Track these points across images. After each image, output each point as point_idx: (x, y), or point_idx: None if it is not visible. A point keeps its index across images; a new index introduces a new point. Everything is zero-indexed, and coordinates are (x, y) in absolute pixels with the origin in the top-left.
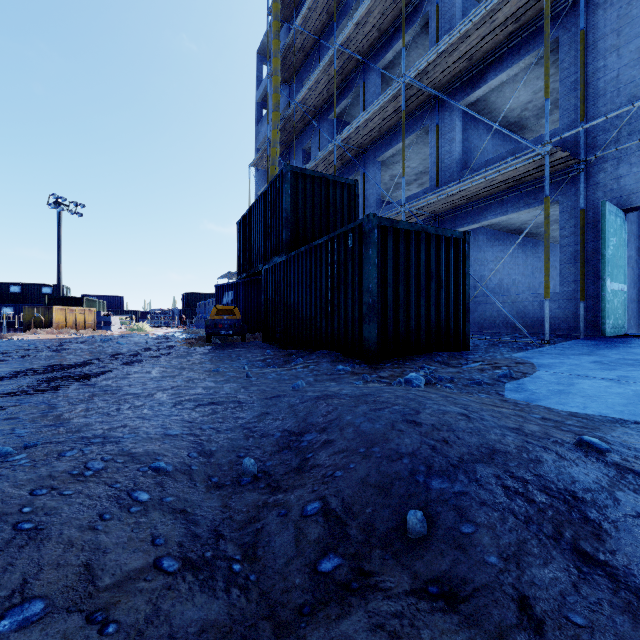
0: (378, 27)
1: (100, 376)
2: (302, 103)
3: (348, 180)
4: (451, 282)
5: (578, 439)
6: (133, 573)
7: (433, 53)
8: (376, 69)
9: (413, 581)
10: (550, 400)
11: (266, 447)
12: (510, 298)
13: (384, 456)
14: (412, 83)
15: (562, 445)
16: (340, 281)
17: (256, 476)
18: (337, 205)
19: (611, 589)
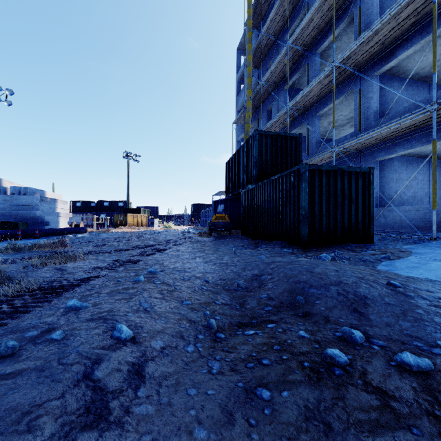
0: (317, 27)
1: (167, 250)
2: (266, 81)
3: (295, 134)
4: (360, 200)
5: (387, 282)
6: (209, 302)
7: (354, 45)
8: (316, 53)
9: (294, 313)
10: (402, 270)
11: (246, 279)
12: (414, 207)
13: (294, 282)
14: (340, 65)
15: (378, 284)
16: (287, 201)
17: (242, 288)
18: (287, 151)
19: (358, 316)
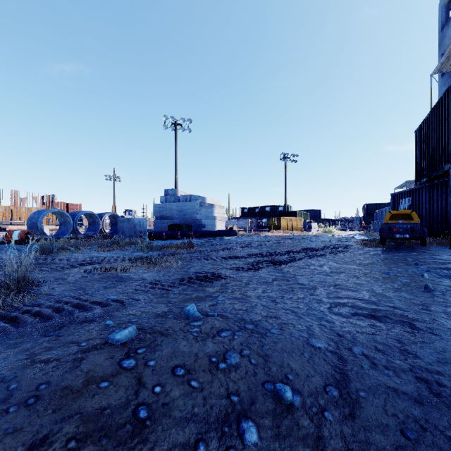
0: None
1: (286, 264)
2: None
3: None
4: None
5: None
6: None
7: None
8: None
9: None
10: None
11: None
12: None
13: None
14: None
15: None
16: None
17: None
18: None
19: None
